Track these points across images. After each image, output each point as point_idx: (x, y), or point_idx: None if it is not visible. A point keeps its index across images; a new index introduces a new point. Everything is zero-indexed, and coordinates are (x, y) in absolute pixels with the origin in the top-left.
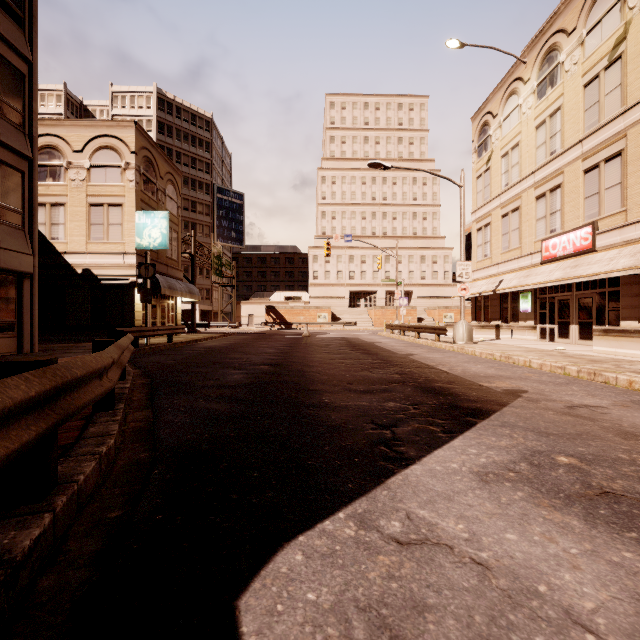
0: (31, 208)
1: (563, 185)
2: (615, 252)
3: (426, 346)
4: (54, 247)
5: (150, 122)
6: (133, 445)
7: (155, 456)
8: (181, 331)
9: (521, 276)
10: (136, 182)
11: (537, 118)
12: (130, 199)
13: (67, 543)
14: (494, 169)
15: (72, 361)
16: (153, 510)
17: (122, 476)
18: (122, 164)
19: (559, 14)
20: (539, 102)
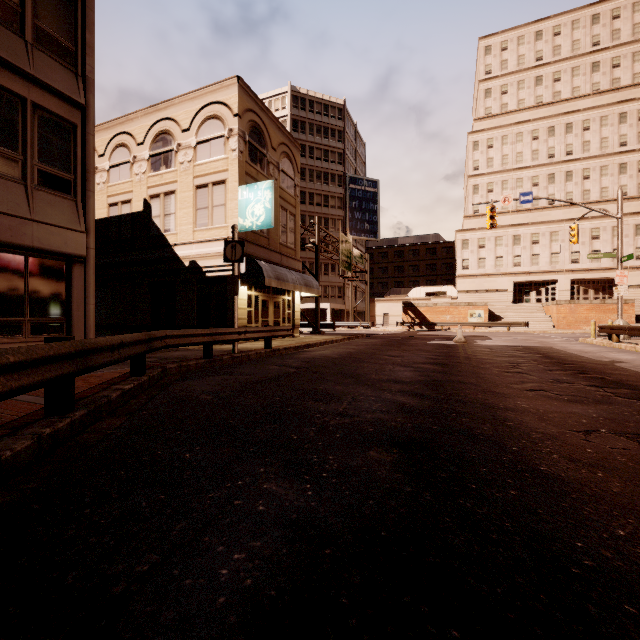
0: (84, 171)
1: None
2: None
3: None
4: (167, 240)
5: (285, 122)
6: None
7: None
8: (285, 333)
9: None
10: (239, 151)
11: None
12: (233, 172)
13: None
14: None
15: None
16: None
17: None
18: (225, 132)
19: None
20: None
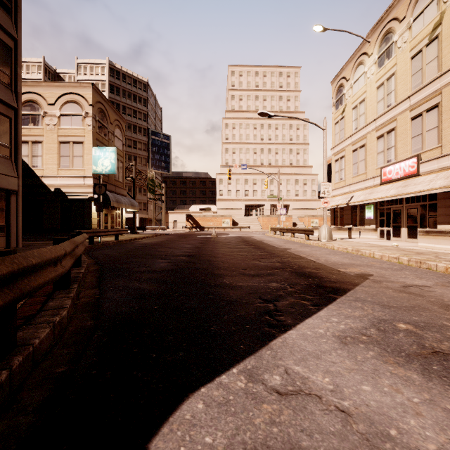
0: (16, 144)
1: (396, 128)
2: (433, 176)
3: (299, 243)
4: (34, 172)
5: (104, 85)
6: (82, 315)
7: (97, 323)
8: (125, 232)
9: (366, 193)
10: (93, 126)
11: (378, 81)
12: (88, 138)
13: (21, 393)
14: (347, 117)
15: (30, 252)
16: (90, 366)
17: (71, 339)
18: (83, 113)
19: (393, 7)
20: (379, 70)
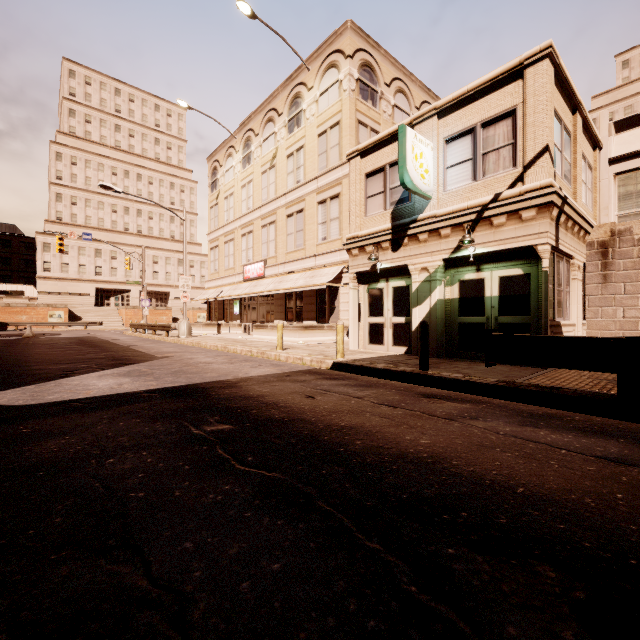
0: None
1: (254, 232)
2: (271, 280)
3: (155, 340)
4: None
5: None
6: None
7: None
8: None
9: (233, 289)
10: None
11: (242, 181)
12: None
13: None
14: (221, 206)
15: None
16: None
17: None
18: None
19: (252, 119)
20: (243, 170)
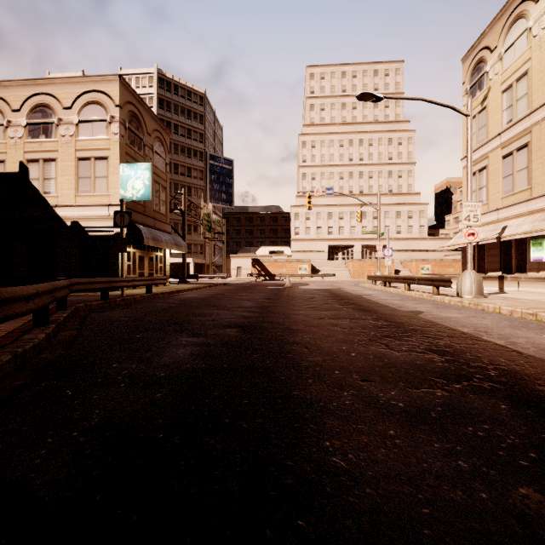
0: None
1: None
2: None
3: (425, 300)
4: (46, 201)
5: (152, 99)
6: None
7: None
8: (162, 282)
9: (534, 220)
10: (121, 135)
11: None
12: (115, 152)
13: None
14: (492, 107)
15: None
16: None
17: None
18: (107, 118)
19: None
20: None
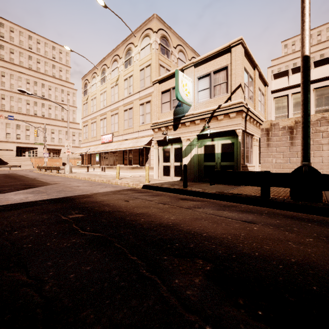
0: None
1: (107, 118)
2: (116, 143)
3: (51, 175)
4: None
5: None
6: None
7: None
8: None
9: (95, 148)
10: None
11: (101, 91)
12: None
13: None
14: (89, 103)
15: None
16: None
17: None
18: None
19: (106, 59)
20: (101, 86)
